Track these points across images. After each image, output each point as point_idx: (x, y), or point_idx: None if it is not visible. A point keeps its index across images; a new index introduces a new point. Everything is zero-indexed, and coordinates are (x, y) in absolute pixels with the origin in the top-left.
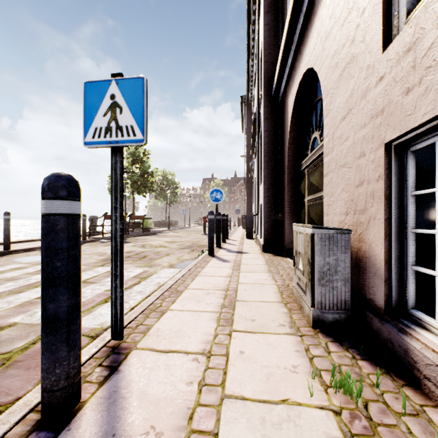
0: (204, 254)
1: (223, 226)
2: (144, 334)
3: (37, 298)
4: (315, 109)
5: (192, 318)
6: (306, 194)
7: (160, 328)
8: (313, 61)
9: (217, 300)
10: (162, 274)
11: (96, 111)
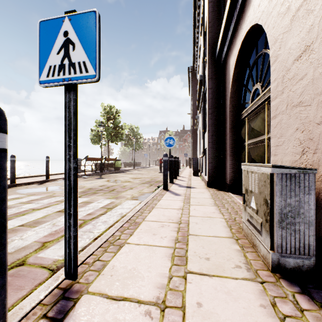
0: (160, 189)
1: (175, 166)
2: (98, 272)
3: (20, 225)
4: (256, 64)
5: (147, 254)
6: (247, 138)
7: (115, 266)
8: (257, 17)
9: (171, 233)
10: (125, 205)
11: (50, 50)
